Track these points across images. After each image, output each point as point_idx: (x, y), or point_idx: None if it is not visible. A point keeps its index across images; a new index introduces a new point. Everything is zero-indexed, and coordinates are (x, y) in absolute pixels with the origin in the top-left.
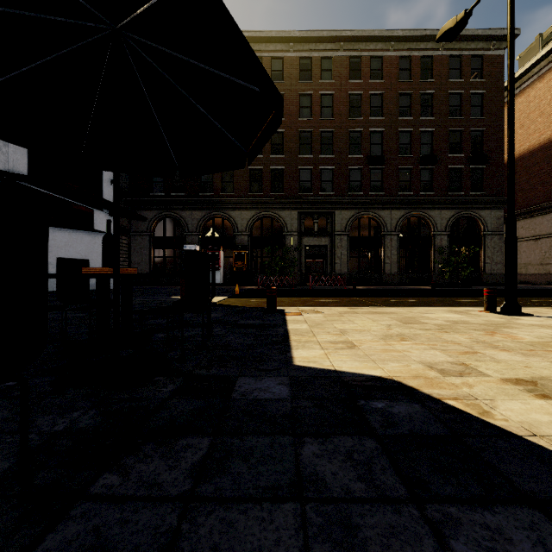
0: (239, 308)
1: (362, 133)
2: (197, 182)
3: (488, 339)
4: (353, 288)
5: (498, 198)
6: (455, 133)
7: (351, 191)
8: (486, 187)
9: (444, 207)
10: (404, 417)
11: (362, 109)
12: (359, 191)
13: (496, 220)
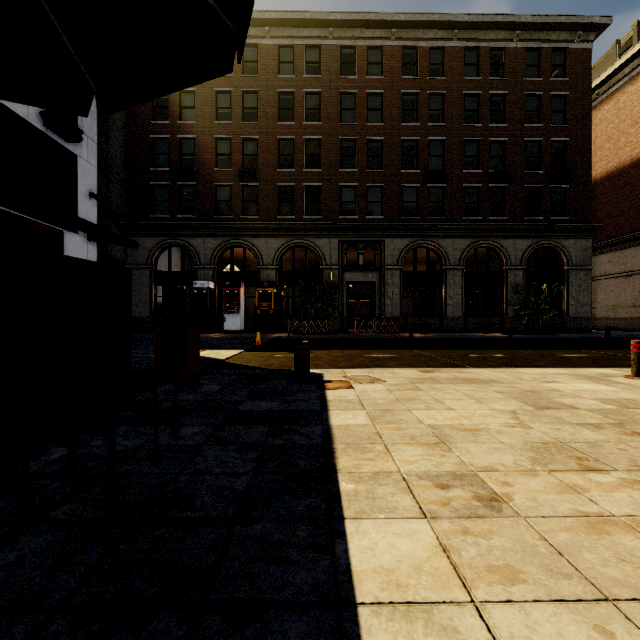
0: (253, 371)
1: (419, 142)
2: (211, 201)
3: None
4: (409, 336)
5: (584, 225)
6: (533, 144)
7: (405, 214)
8: (569, 211)
9: (519, 235)
10: None
11: (419, 112)
12: (414, 214)
13: (582, 252)
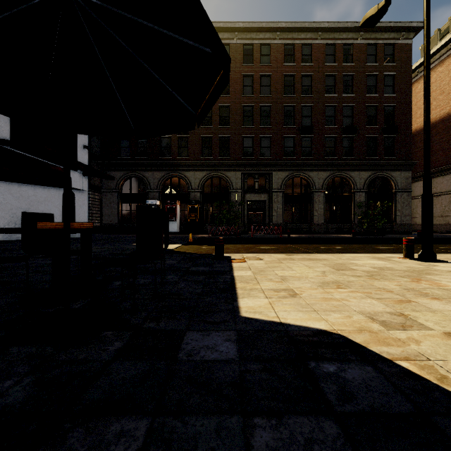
0: (191, 255)
1: (295, 107)
2: (157, 148)
3: (416, 286)
4: (287, 236)
5: (406, 162)
6: (372, 108)
7: (286, 155)
8: (396, 153)
9: (362, 169)
10: (360, 385)
11: (295, 87)
12: (292, 155)
13: (405, 180)
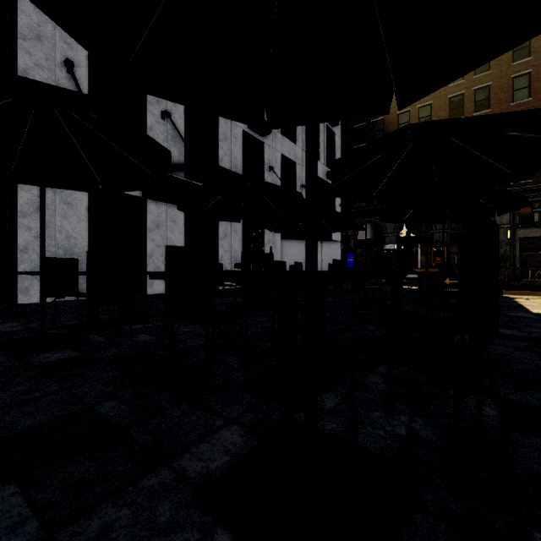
0: None
1: None
2: None
3: None
4: None
5: None
6: None
7: None
8: None
9: None
10: None
11: None
12: None
13: None
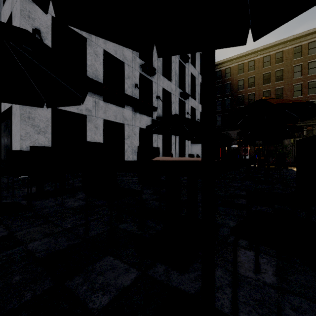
0: None
1: None
2: None
3: None
4: None
5: None
6: None
7: None
8: None
9: None
10: None
11: None
12: None
13: None
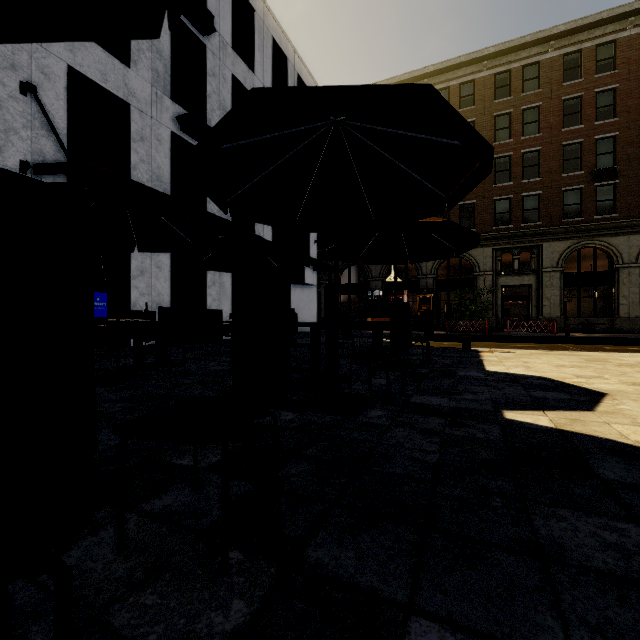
0: (437, 347)
1: (583, 144)
2: None
3: None
4: (565, 335)
5: None
6: None
7: (566, 217)
8: None
9: None
10: (538, 382)
11: (583, 114)
12: (578, 215)
13: None
